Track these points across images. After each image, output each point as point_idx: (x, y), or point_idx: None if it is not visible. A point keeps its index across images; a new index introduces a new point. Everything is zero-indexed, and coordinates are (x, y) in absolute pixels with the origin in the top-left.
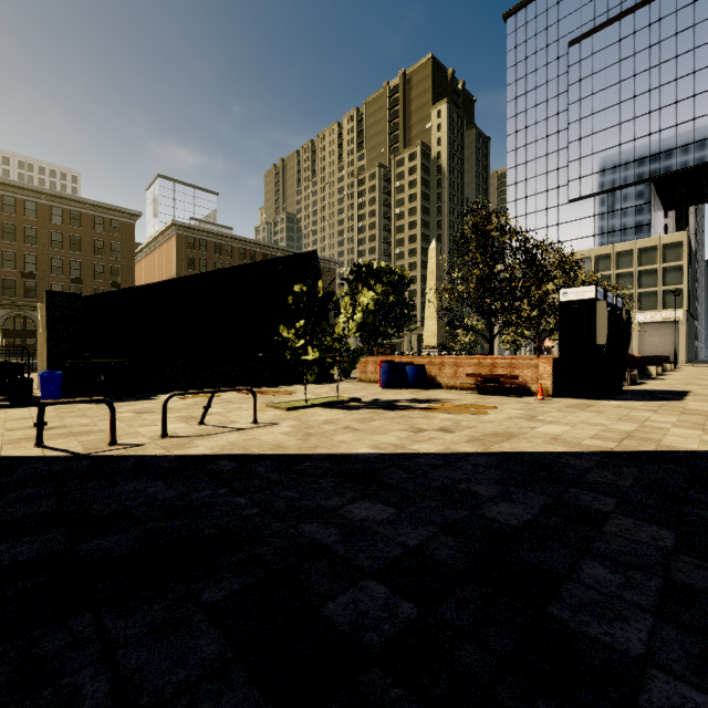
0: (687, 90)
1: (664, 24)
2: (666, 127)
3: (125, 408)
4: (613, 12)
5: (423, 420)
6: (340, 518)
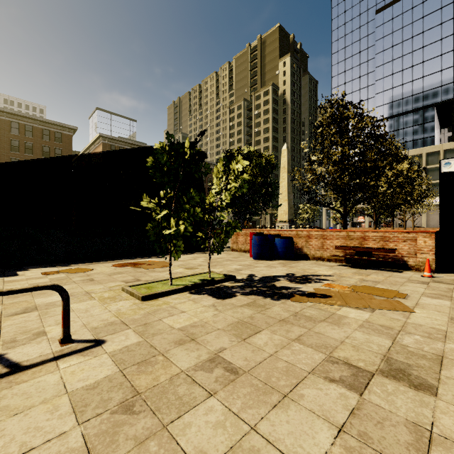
0: None
1: None
2: (446, 68)
3: None
4: None
5: (334, 330)
6: None
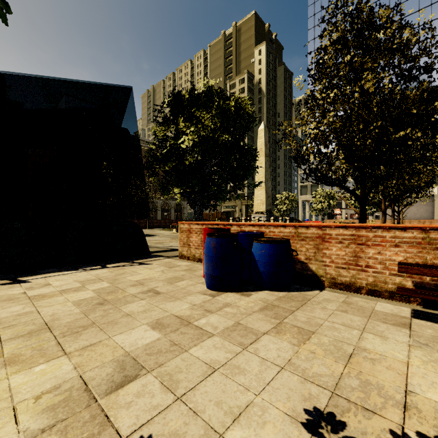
0: None
1: None
2: (424, 55)
3: None
4: None
5: None
6: None
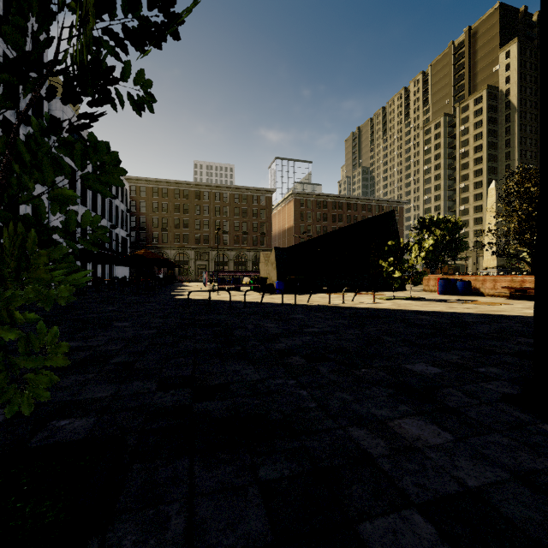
0: None
1: None
2: None
3: (312, 296)
4: None
5: (457, 306)
6: (416, 317)
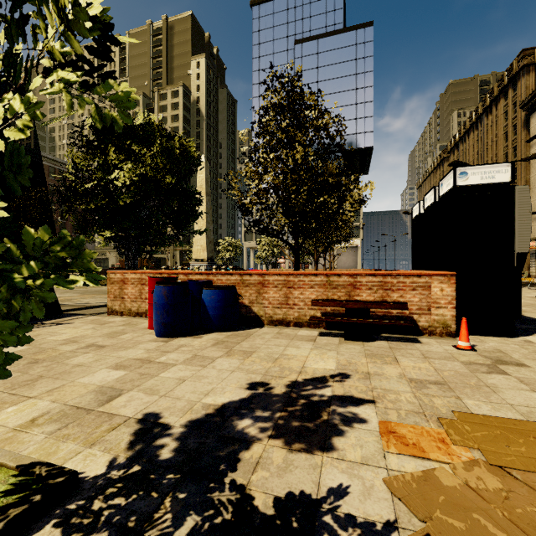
0: (362, 97)
1: (350, 50)
2: (351, 119)
3: None
4: (321, 31)
5: None
6: None
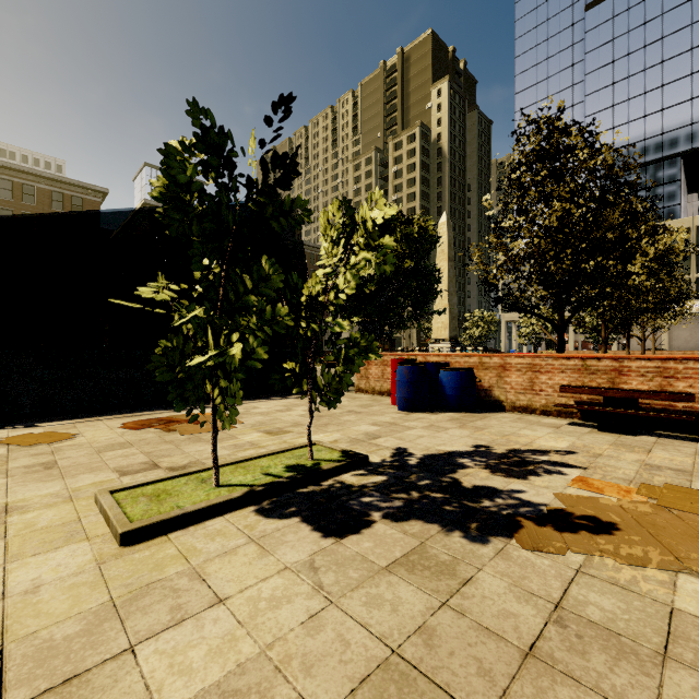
0: None
1: None
2: None
3: None
4: None
5: None
6: None
